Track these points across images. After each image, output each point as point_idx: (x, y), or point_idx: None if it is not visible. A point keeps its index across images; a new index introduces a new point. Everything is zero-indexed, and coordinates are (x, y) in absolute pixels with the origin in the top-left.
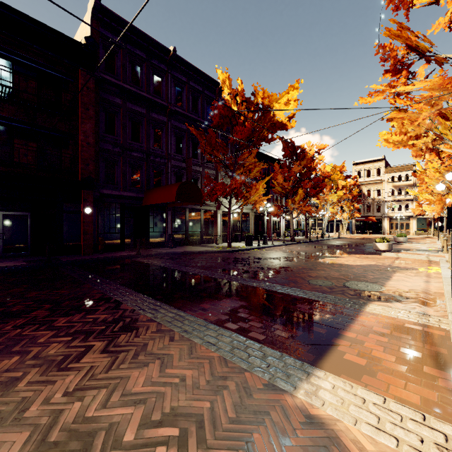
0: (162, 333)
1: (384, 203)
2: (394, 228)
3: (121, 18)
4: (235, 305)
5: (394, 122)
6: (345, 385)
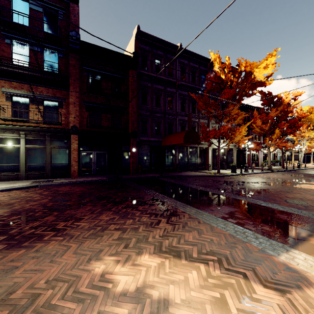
0: (193, 219)
1: None
2: None
3: (150, 35)
4: (232, 210)
5: None
6: (313, 259)
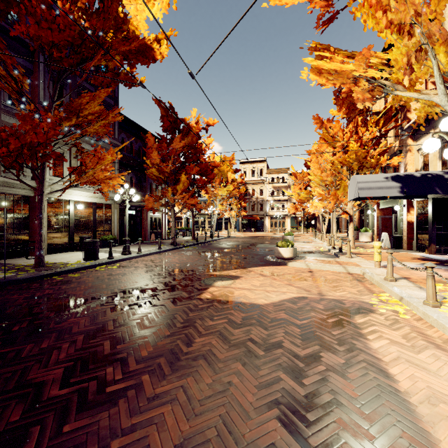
0: None
1: (266, 203)
2: (273, 226)
3: None
4: None
5: (319, 52)
6: None
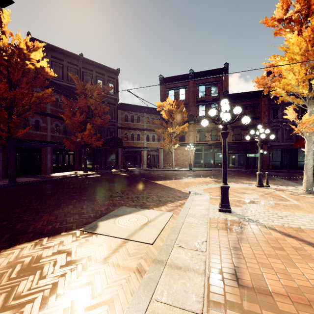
0: (279, 181)
1: None
2: None
3: None
4: None
5: None
6: None
